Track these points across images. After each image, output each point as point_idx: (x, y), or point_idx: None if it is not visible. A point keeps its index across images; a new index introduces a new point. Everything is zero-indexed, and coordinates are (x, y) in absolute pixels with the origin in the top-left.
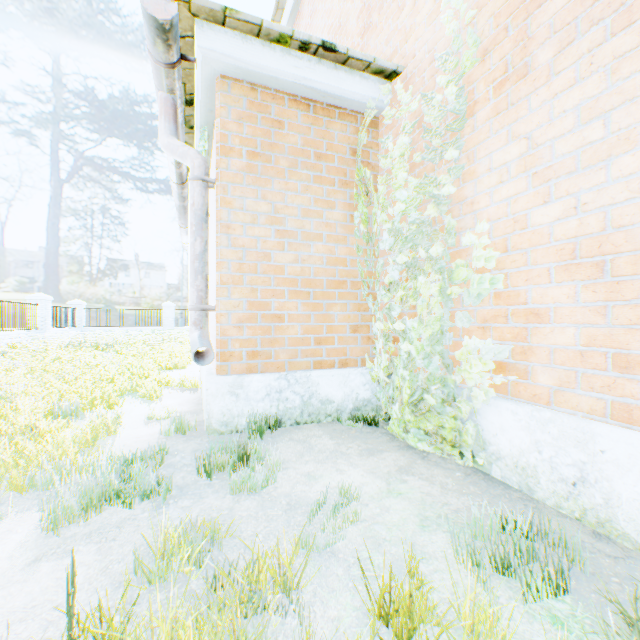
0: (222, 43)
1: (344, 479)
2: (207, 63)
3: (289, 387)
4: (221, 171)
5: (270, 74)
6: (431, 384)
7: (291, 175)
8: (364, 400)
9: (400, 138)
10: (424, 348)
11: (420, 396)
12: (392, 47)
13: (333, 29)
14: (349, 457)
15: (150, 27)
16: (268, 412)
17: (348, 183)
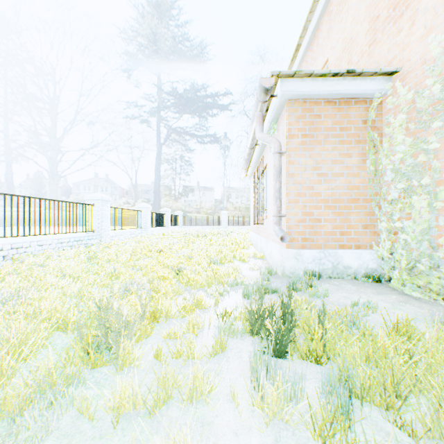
0: (291, 86)
1: (365, 300)
2: (283, 96)
3: (325, 257)
4: (288, 147)
5: (315, 93)
6: (421, 258)
7: (325, 143)
8: (371, 269)
9: (399, 116)
10: (416, 237)
11: (413, 265)
12: (392, 54)
13: (345, 41)
14: (366, 293)
15: (261, 90)
16: (313, 269)
17: (360, 141)
